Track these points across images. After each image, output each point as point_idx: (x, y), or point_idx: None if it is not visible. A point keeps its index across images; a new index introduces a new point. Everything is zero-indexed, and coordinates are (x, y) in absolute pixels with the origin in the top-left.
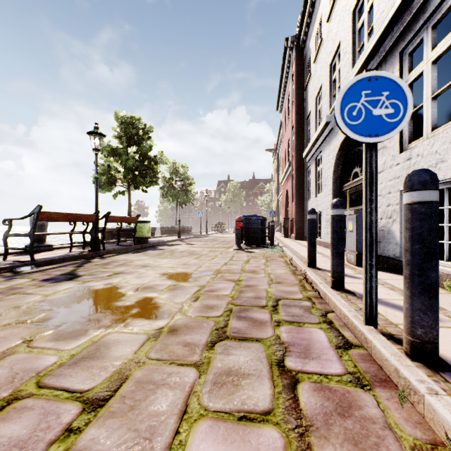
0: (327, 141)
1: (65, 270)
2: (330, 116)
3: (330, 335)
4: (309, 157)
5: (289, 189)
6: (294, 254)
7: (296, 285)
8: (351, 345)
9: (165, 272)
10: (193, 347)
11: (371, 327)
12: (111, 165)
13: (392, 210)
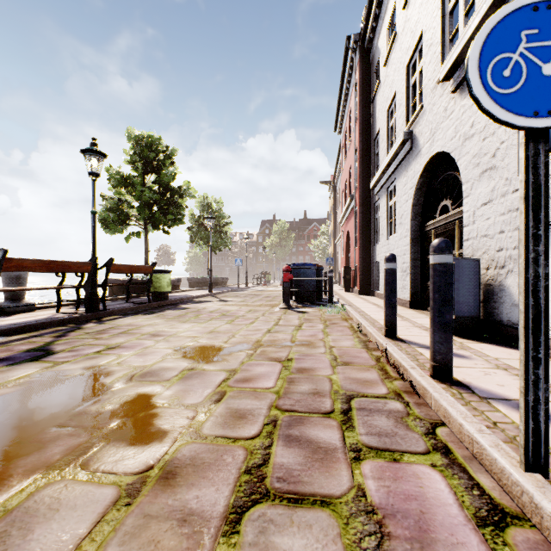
0: (403, 166)
1: (38, 342)
2: (409, 132)
3: (454, 484)
4: (378, 188)
5: (351, 230)
6: (362, 316)
7: (372, 367)
8: (503, 515)
9: (181, 345)
10: (198, 527)
11: (537, 477)
12: (123, 198)
13: (505, 256)
